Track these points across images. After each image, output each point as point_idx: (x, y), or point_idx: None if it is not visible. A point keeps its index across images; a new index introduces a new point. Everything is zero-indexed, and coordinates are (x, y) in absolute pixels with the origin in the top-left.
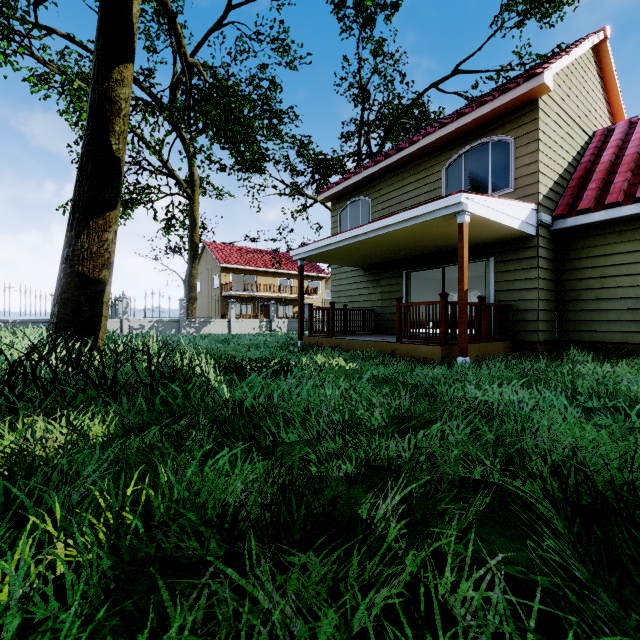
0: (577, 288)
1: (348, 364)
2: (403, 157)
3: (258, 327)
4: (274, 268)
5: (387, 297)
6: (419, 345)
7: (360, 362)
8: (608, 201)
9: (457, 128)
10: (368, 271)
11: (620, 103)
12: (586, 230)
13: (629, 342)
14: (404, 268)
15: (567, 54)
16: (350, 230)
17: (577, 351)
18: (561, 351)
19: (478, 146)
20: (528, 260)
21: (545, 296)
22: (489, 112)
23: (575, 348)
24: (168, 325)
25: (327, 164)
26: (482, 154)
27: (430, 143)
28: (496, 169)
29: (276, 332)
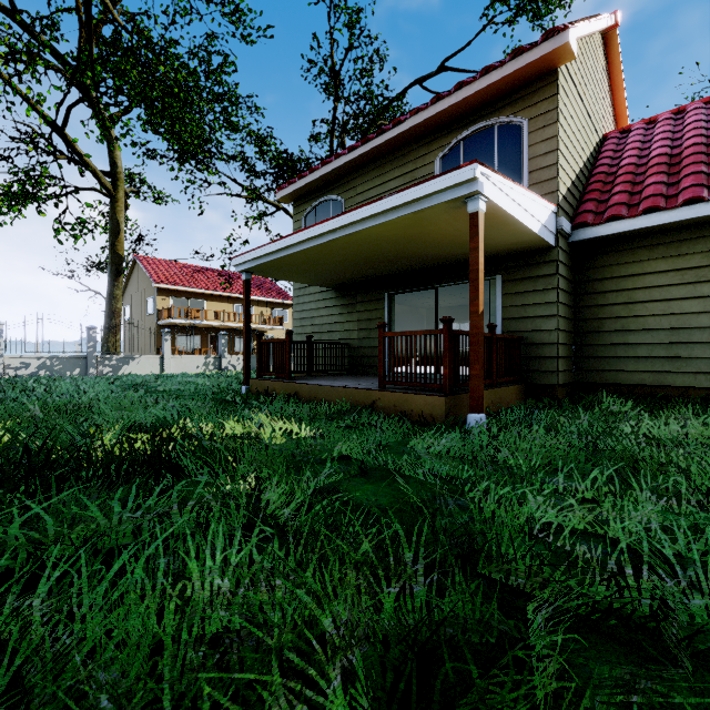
0: (599, 316)
1: (302, 431)
2: (385, 142)
3: (203, 365)
4: (229, 292)
5: (365, 326)
6: (411, 394)
7: (323, 425)
8: (641, 205)
9: (455, 103)
10: (340, 292)
11: (625, 109)
12: (610, 244)
13: (662, 385)
14: (386, 289)
15: (588, 20)
16: (312, 226)
17: (612, 398)
18: (580, 396)
19: (481, 130)
20: (545, 279)
21: (564, 326)
22: (497, 82)
23: (596, 392)
24: (68, 363)
25: (293, 166)
26: (486, 141)
27: (420, 123)
28: (504, 160)
29: (225, 371)
